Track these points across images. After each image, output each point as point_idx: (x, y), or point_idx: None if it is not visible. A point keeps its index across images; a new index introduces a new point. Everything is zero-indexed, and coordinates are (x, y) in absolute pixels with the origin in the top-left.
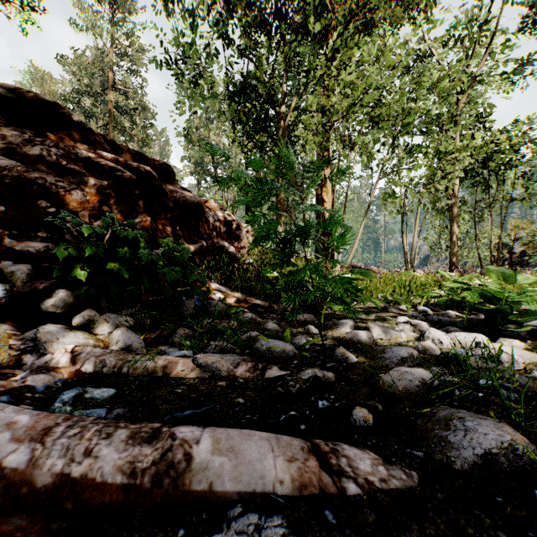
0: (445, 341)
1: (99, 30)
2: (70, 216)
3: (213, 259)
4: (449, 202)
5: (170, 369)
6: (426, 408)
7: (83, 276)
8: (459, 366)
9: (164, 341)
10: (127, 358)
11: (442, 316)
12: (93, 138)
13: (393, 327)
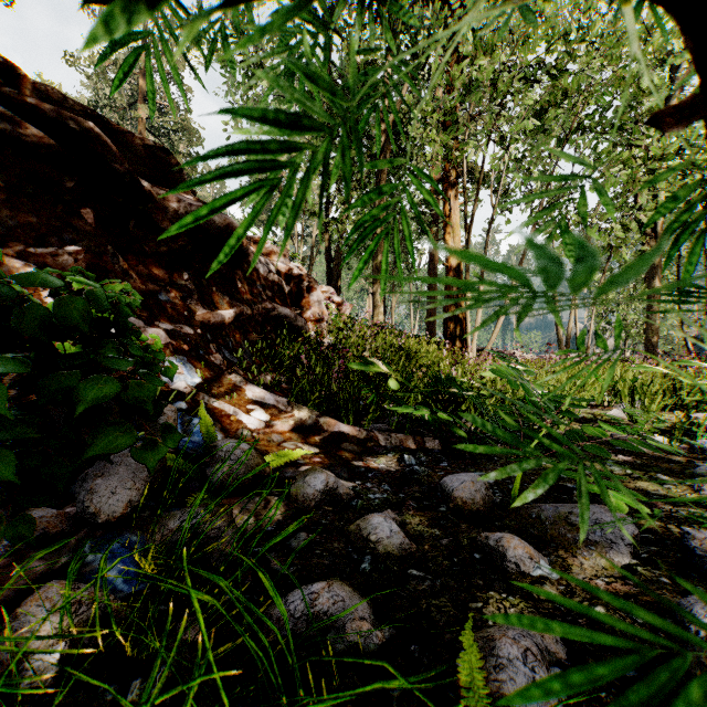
0: None
1: None
2: None
3: (265, 339)
4: (644, 250)
5: None
6: None
7: None
8: None
9: None
10: None
11: None
12: None
13: None
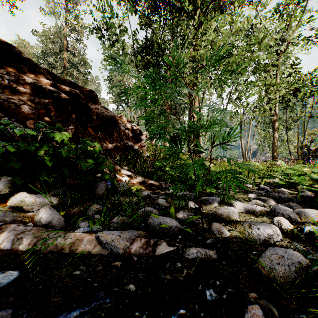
0: (293, 216)
1: (57, 15)
2: (10, 121)
3: (124, 153)
4: (272, 118)
5: (76, 246)
6: (314, 302)
7: (19, 166)
8: (315, 242)
9: (81, 215)
10: (42, 236)
11: (278, 193)
12: (38, 70)
13: (248, 202)
